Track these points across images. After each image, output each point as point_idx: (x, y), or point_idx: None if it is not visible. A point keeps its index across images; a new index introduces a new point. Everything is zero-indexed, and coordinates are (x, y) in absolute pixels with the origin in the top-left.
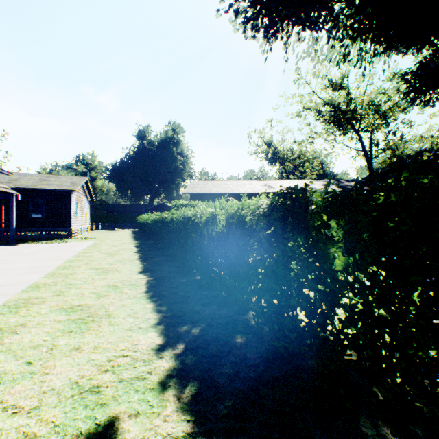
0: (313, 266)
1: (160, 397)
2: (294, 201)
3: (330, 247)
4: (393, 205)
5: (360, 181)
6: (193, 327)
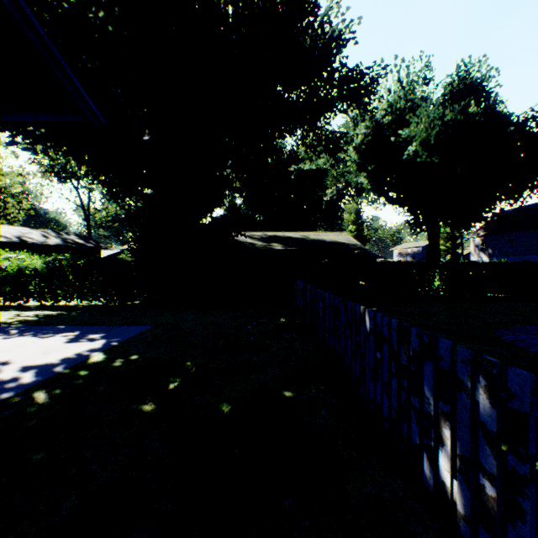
0: (66, 279)
1: (25, 312)
2: (59, 264)
3: (70, 274)
4: (82, 266)
5: (80, 235)
6: (10, 310)
